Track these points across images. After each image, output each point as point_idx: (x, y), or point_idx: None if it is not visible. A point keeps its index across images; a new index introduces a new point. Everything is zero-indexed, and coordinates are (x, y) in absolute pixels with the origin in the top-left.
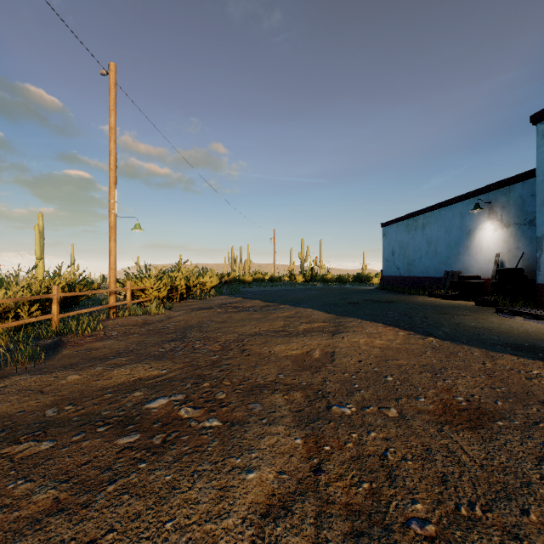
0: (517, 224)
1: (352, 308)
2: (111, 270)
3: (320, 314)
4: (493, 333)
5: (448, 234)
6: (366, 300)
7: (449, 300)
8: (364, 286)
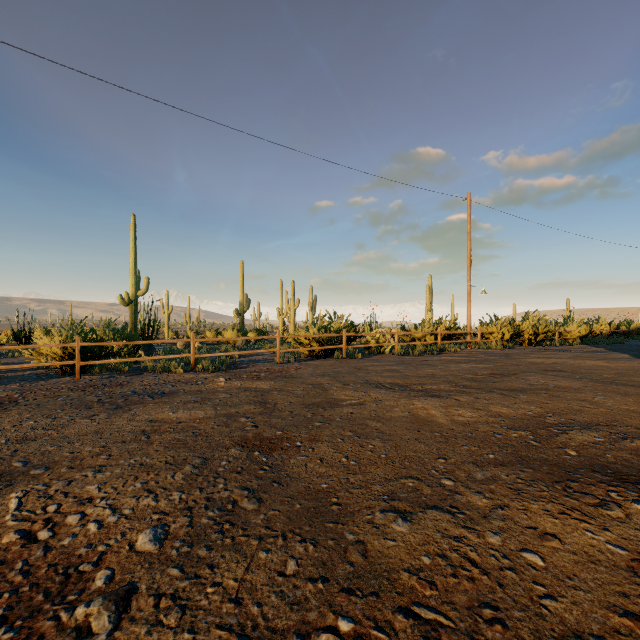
0: None
1: None
2: (468, 320)
3: (618, 356)
4: None
5: None
6: None
7: None
8: None
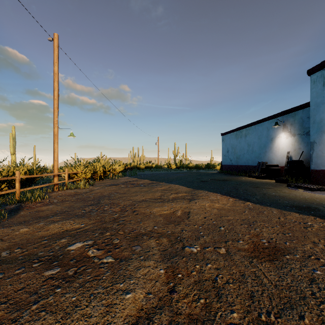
0: (299, 134)
1: (202, 184)
2: (55, 161)
3: (183, 188)
4: (285, 199)
5: (260, 140)
6: (212, 179)
7: (260, 179)
8: (211, 170)
